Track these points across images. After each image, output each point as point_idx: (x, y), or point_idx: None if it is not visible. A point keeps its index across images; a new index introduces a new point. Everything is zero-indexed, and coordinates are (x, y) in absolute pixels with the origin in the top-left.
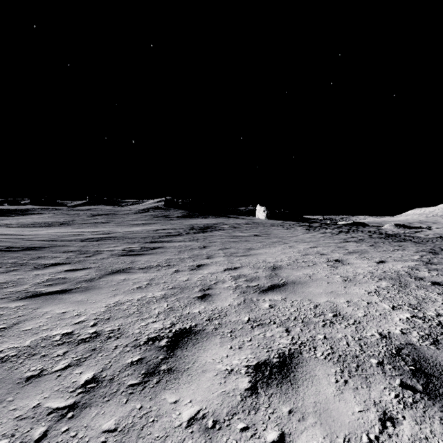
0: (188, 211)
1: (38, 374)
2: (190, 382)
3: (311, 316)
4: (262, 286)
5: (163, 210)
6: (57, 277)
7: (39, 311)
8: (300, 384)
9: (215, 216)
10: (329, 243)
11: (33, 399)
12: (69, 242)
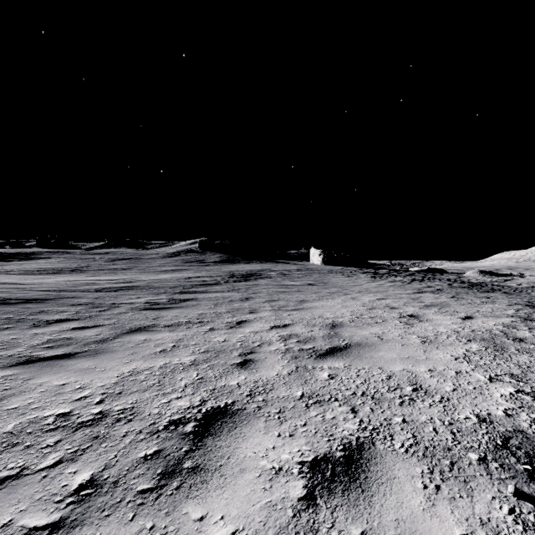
0: (228, 255)
1: (17, 473)
2: (222, 487)
3: (384, 391)
4: (319, 349)
5: (197, 254)
6: (61, 337)
7: (31, 383)
8: (374, 491)
9: (260, 261)
10: (401, 294)
11: (4, 512)
12: (81, 293)
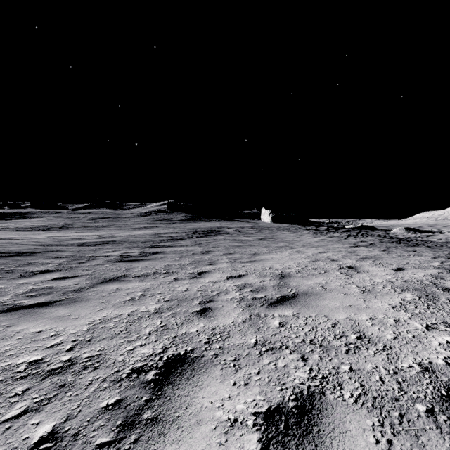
0: (191, 214)
1: None
2: (179, 441)
3: (331, 338)
4: (270, 298)
5: (166, 214)
6: (43, 286)
7: (10, 330)
8: (327, 446)
9: (219, 219)
10: (339, 248)
11: None
12: (65, 247)
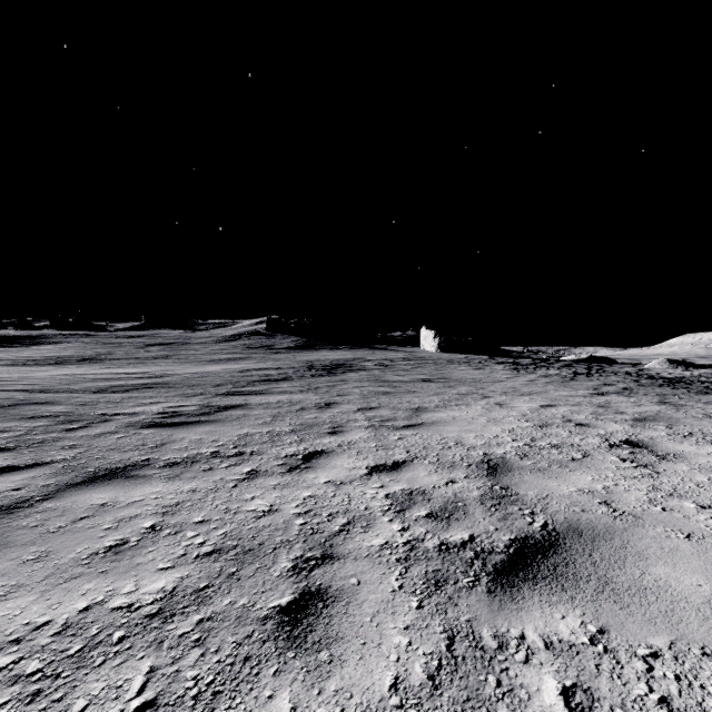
0: (306, 338)
1: None
2: None
3: None
4: (487, 546)
5: (264, 337)
6: None
7: None
8: None
9: (351, 346)
10: (572, 396)
11: None
12: (67, 395)
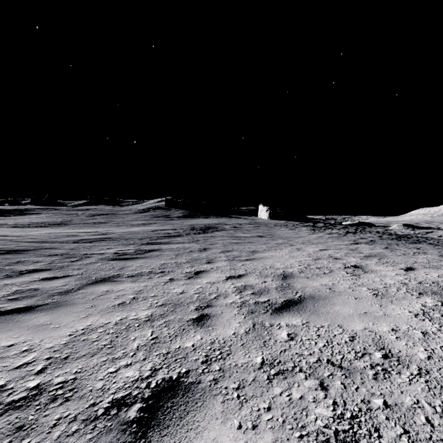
0: (189, 211)
1: None
2: None
3: (351, 357)
4: (274, 302)
5: (164, 210)
6: (28, 288)
7: None
8: None
9: (216, 216)
10: (339, 245)
11: None
12: (59, 244)
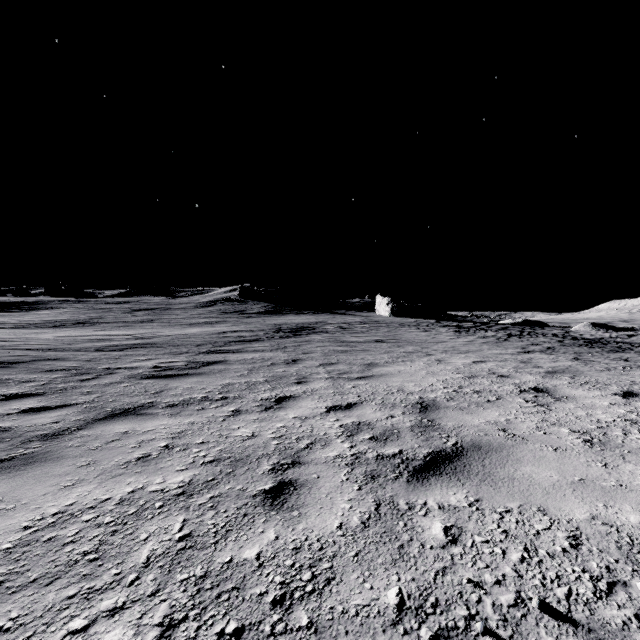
0: (274, 304)
1: None
2: None
3: (588, 592)
4: (411, 456)
5: (237, 303)
6: None
7: None
8: None
9: (314, 311)
10: (502, 354)
11: None
12: (72, 353)
